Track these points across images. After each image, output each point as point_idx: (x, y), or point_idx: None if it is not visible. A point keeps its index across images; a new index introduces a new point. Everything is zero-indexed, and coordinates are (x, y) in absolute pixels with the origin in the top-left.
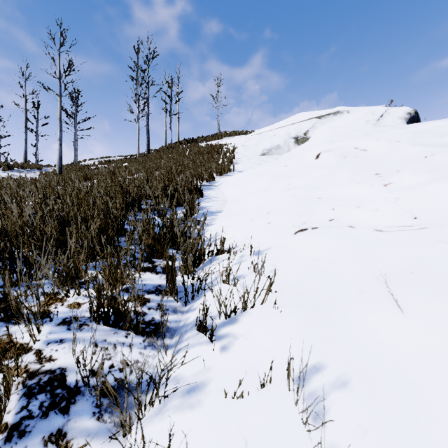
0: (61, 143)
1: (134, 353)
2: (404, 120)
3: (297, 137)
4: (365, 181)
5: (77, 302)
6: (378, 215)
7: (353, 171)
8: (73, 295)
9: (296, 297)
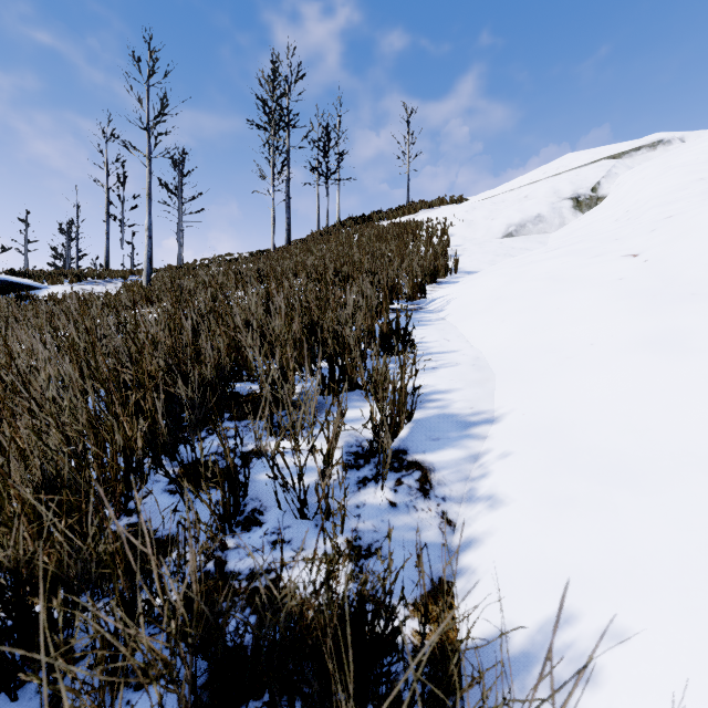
0: (150, 235)
1: None
2: None
3: (578, 197)
4: None
5: None
6: None
7: None
8: None
9: None
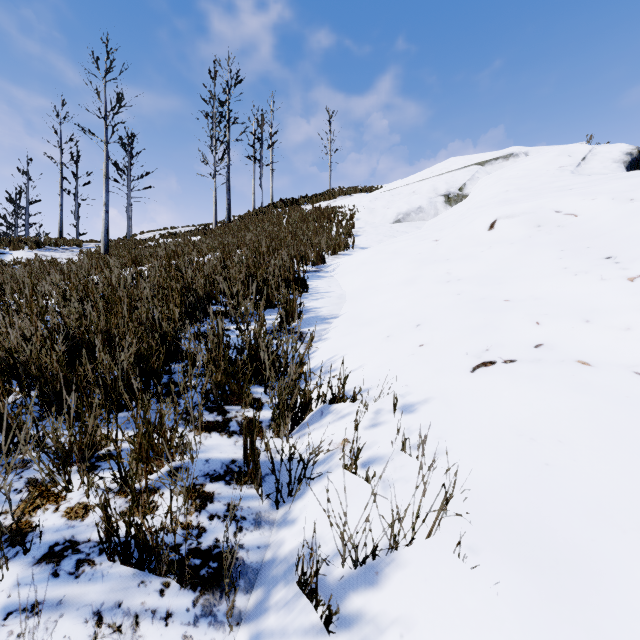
0: (107, 210)
1: (173, 639)
2: (621, 165)
3: (449, 194)
4: (589, 271)
5: (83, 504)
6: (633, 340)
7: (560, 252)
8: (78, 488)
9: (499, 529)
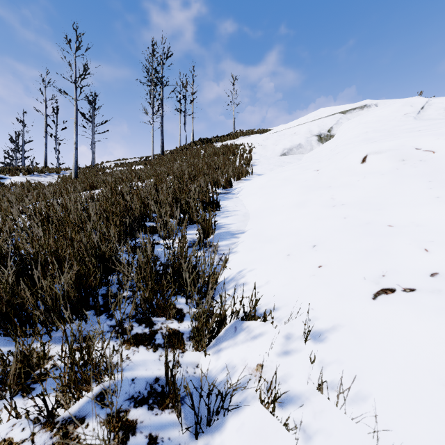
0: (77, 147)
1: None
2: None
3: (321, 135)
4: None
5: (8, 441)
6: None
7: (428, 183)
8: (7, 420)
9: None
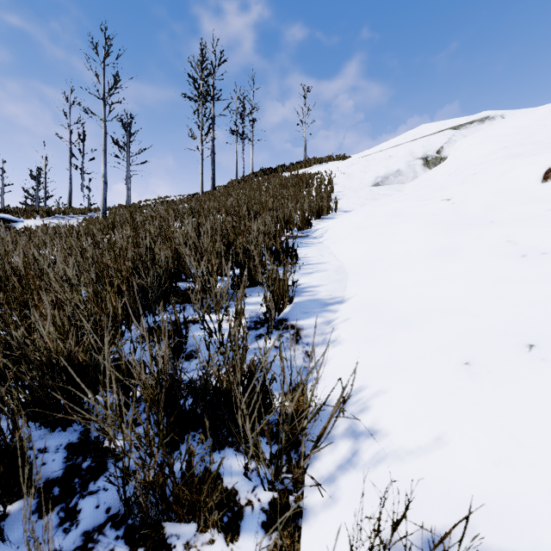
0: (105, 181)
1: None
2: None
3: (427, 157)
4: None
5: None
6: None
7: None
8: None
9: None
